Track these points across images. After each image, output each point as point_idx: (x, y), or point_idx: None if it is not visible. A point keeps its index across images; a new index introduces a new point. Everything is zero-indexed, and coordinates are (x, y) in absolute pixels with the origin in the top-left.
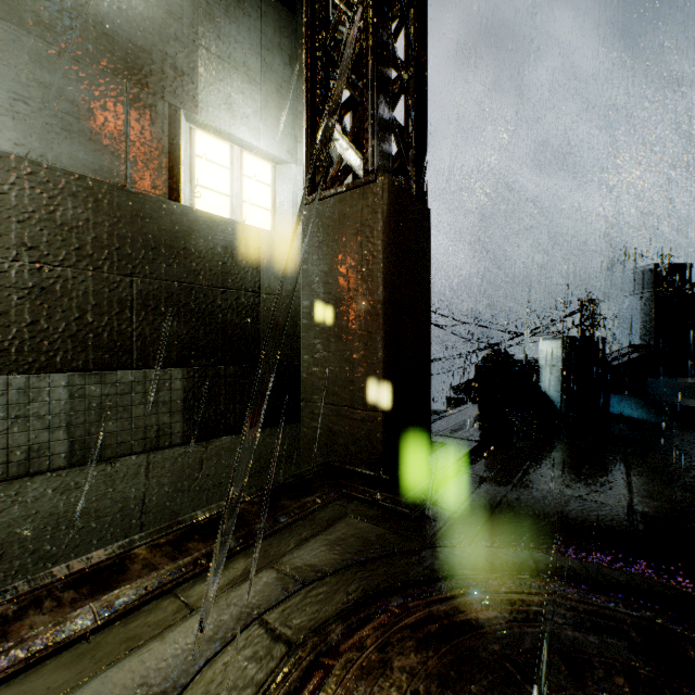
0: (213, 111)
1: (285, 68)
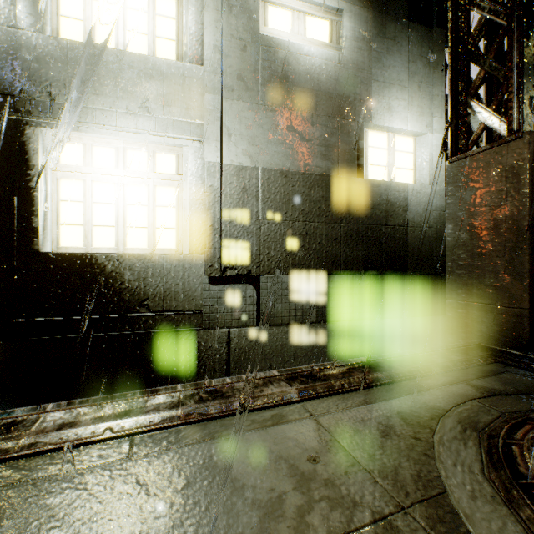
0: (379, 117)
1: (423, 69)
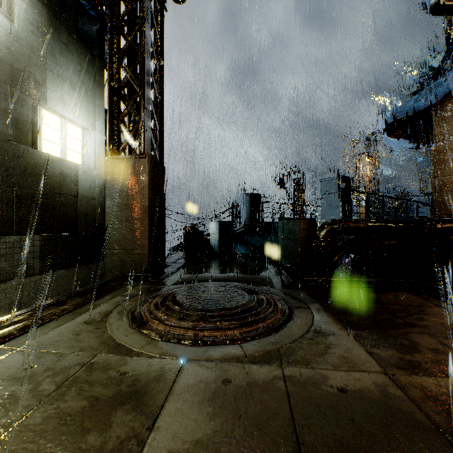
0: (54, 103)
1: (90, 82)
